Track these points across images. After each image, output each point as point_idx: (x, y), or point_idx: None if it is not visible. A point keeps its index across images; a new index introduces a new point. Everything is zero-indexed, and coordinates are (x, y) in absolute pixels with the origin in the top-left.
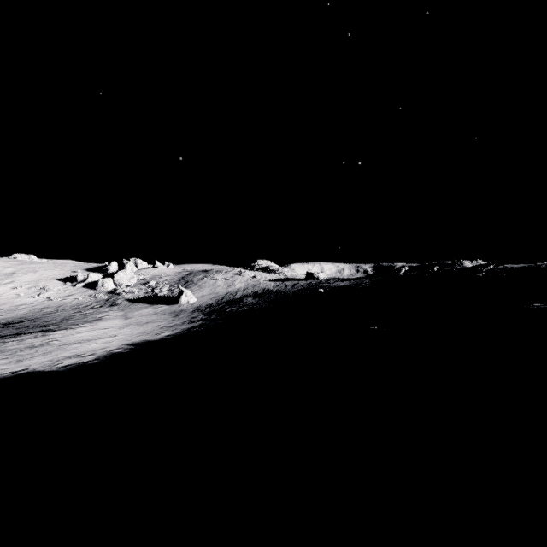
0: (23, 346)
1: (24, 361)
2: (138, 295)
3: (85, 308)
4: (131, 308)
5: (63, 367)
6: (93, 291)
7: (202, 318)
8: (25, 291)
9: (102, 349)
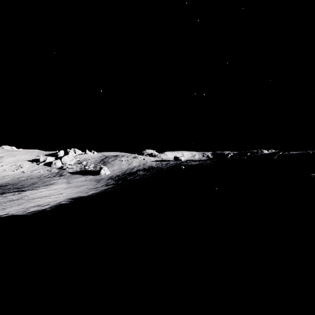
0: (6, 200)
1: (6, 209)
2: (76, 170)
3: (44, 177)
4: (71, 178)
5: (30, 213)
6: (49, 167)
7: (113, 183)
8: (8, 168)
9: (53, 202)
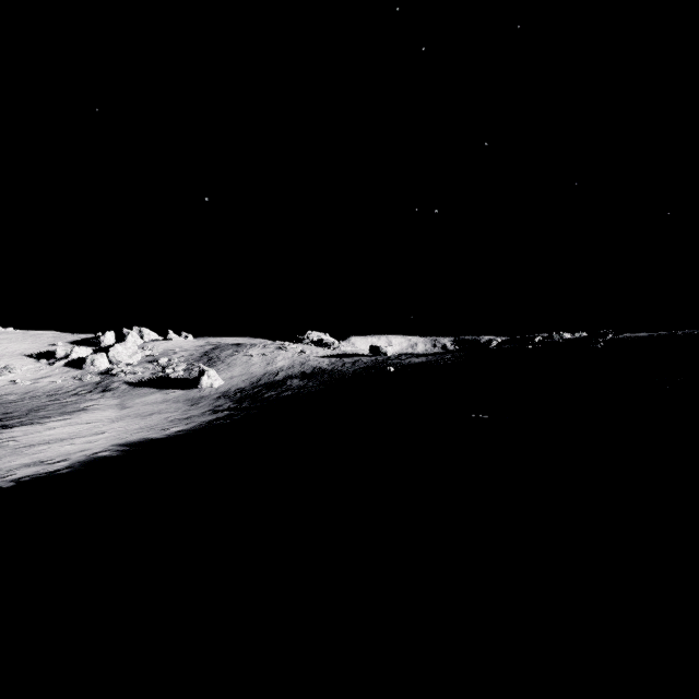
0: None
1: None
2: (143, 376)
3: (66, 394)
4: (131, 395)
5: (15, 481)
6: (79, 371)
7: (229, 407)
8: None
9: (79, 453)
